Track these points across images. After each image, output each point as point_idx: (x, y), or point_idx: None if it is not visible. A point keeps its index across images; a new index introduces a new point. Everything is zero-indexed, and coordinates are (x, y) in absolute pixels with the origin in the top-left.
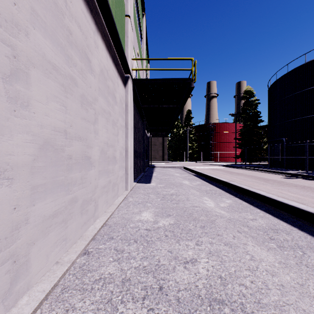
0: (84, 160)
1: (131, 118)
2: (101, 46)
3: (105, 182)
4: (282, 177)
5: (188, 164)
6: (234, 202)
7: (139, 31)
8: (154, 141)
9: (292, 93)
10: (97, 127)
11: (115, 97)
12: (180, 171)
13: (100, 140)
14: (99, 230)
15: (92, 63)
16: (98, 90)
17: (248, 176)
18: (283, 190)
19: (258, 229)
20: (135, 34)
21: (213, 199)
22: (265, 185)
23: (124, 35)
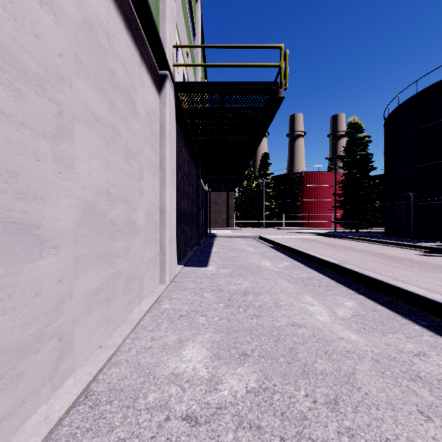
0: None
1: (172, 152)
2: None
3: (102, 280)
4: (418, 253)
5: (265, 232)
6: (361, 307)
7: (189, 17)
8: (215, 197)
9: (423, 124)
10: (71, 150)
11: (134, 102)
12: (255, 243)
13: (81, 184)
14: (56, 427)
15: None
16: (75, 61)
17: (363, 252)
18: (438, 279)
19: None
20: (181, 15)
21: (319, 299)
22: (401, 269)
23: None
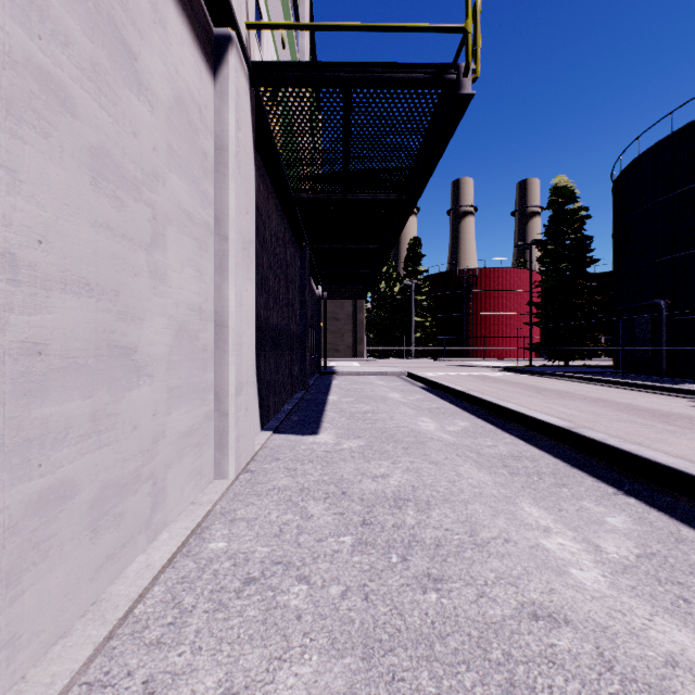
0: None
1: (244, 204)
2: None
3: None
4: (692, 404)
5: (416, 365)
6: (646, 530)
7: None
8: (335, 309)
9: (684, 185)
10: None
11: (130, 50)
12: (401, 384)
13: None
14: None
15: None
16: None
17: (594, 401)
18: None
19: None
20: None
21: (550, 507)
22: (683, 436)
23: None
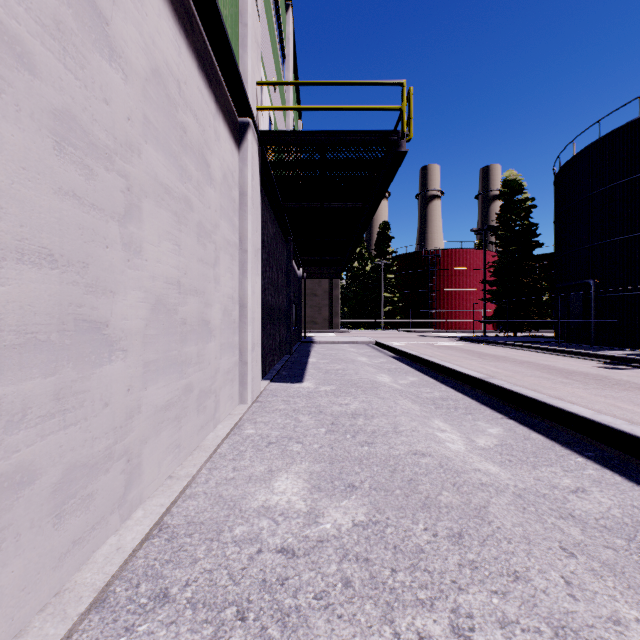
0: (71, 332)
1: (255, 226)
2: (156, 2)
3: (172, 393)
4: (598, 365)
5: (384, 336)
6: (509, 434)
7: (277, 35)
8: (313, 286)
9: (609, 183)
10: (139, 232)
11: (208, 164)
12: (369, 351)
13: (150, 273)
14: (130, 558)
15: (117, 31)
16: (143, 122)
17: (521, 363)
18: (618, 399)
19: (607, 529)
20: (267, 36)
21: (454, 424)
22: (570, 385)
23: (237, 19)
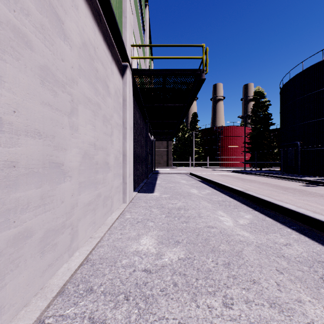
0: (47, 168)
1: (130, 116)
2: (84, 10)
3: (91, 197)
4: (301, 184)
5: (194, 170)
6: (255, 218)
7: (141, 20)
8: (158, 145)
9: (307, 93)
10: (77, 121)
11: (108, 86)
12: (187, 177)
13: (81, 140)
14: (74, 273)
15: (67, 26)
16: (79, 68)
17: (262, 183)
18: (309, 201)
19: (300, 262)
20: (136, 21)
21: (228, 213)
22: (286, 194)
23: (122, 14)
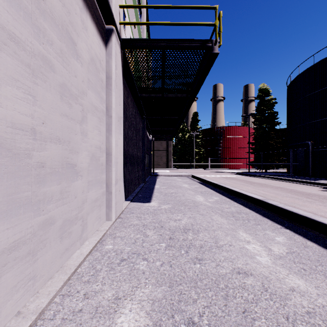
0: None
1: (118, 101)
2: None
3: (22, 232)
4: (321, 189)
5: (196, 172)
6: (292, 242)
7: None
8: (158, 145)
9: (319, 88)
10: None
11: (74, 42)
12: (188, 180)
13: None
14: None
15: None
16: None
17: (276, 188)
18: None
19: None
20: None
21: (252, 233)
22: (314, 203)
23: None
